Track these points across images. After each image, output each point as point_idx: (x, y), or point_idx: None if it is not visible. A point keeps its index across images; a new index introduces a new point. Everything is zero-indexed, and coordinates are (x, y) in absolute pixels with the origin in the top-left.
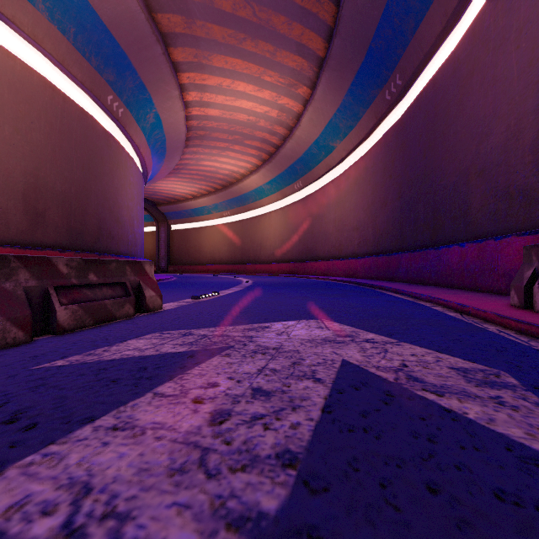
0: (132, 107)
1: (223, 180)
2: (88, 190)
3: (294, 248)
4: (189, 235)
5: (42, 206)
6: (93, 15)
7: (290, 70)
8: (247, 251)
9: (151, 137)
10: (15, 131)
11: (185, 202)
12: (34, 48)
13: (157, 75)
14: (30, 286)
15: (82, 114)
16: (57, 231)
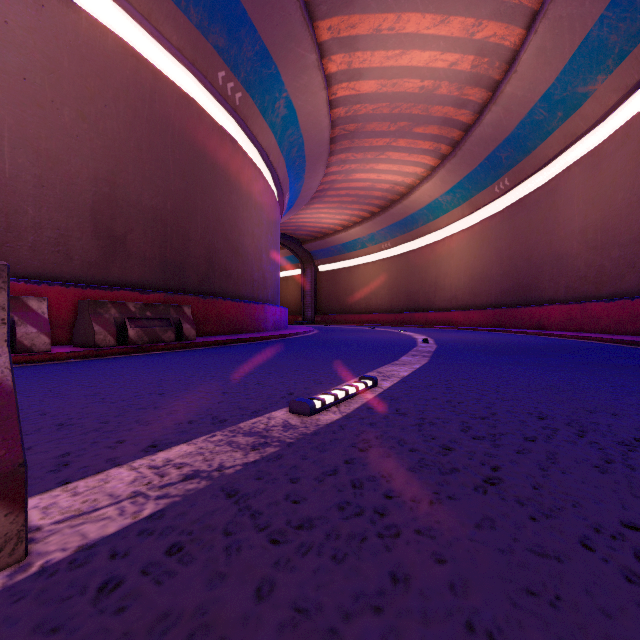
0: (254, 90)
1: (381, 199)
2: (192, 207)
3: (492, 287)
4: (339, 277)
5: (121, 228)
6: None
7: None
8: (414, 294)
9: (283, 140)
10: (80, 118)
11: (334, 236)
12: (111, 1)
13: (283, 28)
14: None
15: (182, 98)
16: (145, 263)
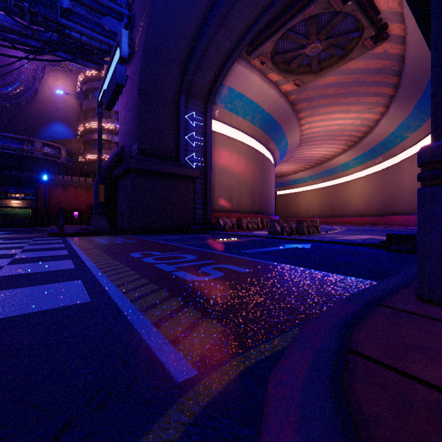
0: (277, 143)
1: (317, 160)
2: (264, 187)
3: (375, 206)
4: (290, 197)
5: (254, 198)
6: (272, 119)
7: (369, 103)
8: (335, 208)
9: (281, 151)
10: (249, 172)
11: (288, 176)
12: (252, 138)
13: (291, 127)
14: (306, 225)
15: (262, 156)
16: (257, 206)
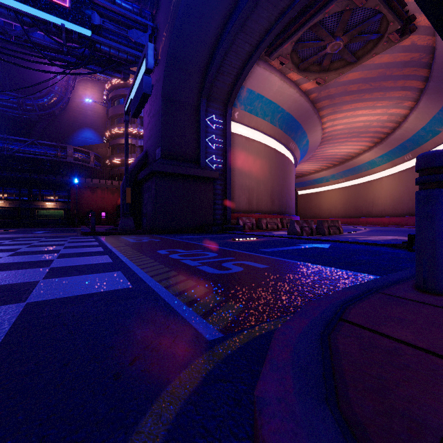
0: (298, 142)
1: (340, 158)
2: (283, 188)
3: (404, 205)
4: (311, 197)
5: (274, 198)
6: (292, 118)
7: (396, 97)
8: (359, 208)
9: (302, 150)
10: (269, 173)
11: (309, 175)
12: (271, 139)
13: (312, 125)
14: (327, 226)
15: (282, 156)
16: (277, 207)
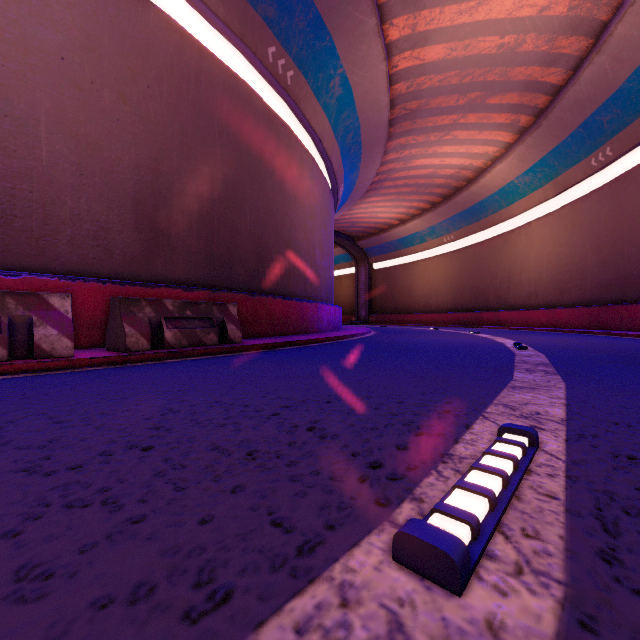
0: (307, 67)
1: (444, 187)
2: (241, 197)
3: (587, 280)
4: (395, 274)
5: (165, 219)
6: None
7: None
8: (482, 291)
9: (338, 124)
10: (121, 100)
11: (390, 231)
12: None
13: None
14: None
15: (229, 78)
16: (190, 258)
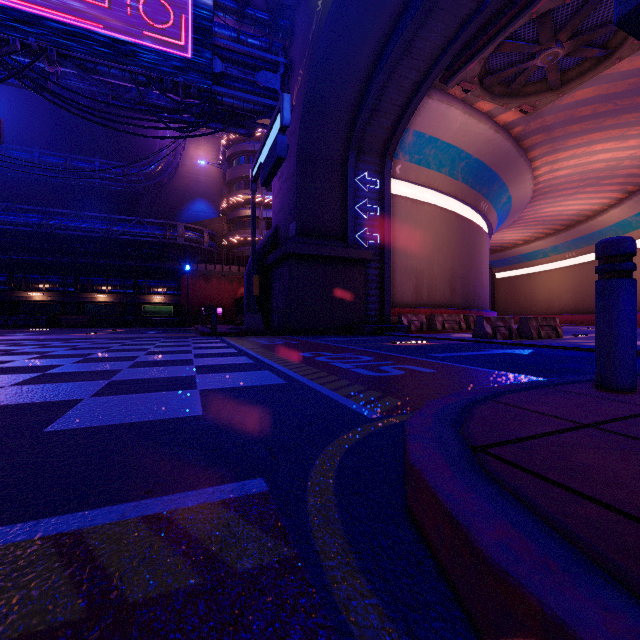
0: (493, 200)
1: (567, 220)
2: (470, 269)
3: None
4: (518, 282)
5: (454, 285)
6: (483, 166)
7: None
8: None
9: (500, 212)
10: (446, 248)
11: (514, 248)
12: (451, 198)
13: (515, 174)
14: (535, 325)
15: (468, 222)
16: (459, 298)
